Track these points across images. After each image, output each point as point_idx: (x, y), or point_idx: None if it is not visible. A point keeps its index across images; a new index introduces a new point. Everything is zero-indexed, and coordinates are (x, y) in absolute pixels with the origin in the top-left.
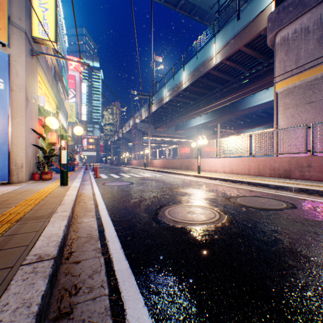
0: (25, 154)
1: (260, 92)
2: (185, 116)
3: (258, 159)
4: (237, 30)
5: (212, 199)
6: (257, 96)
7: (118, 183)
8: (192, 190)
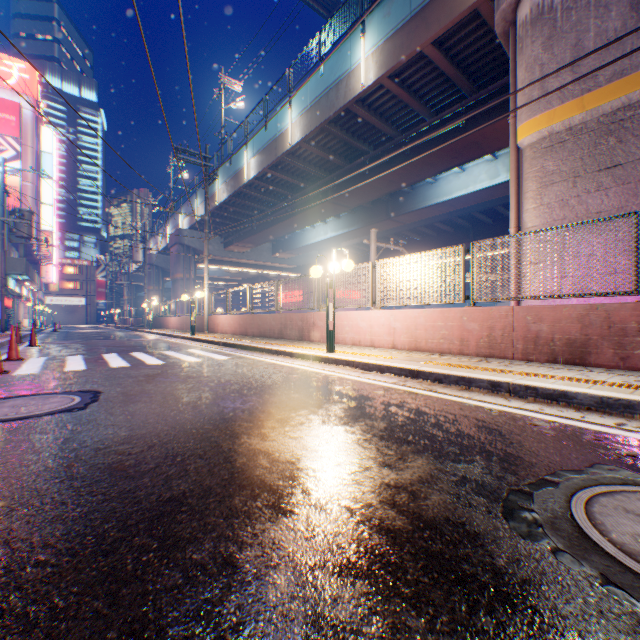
0: None
1: (449, 175)
2: (295, 219)
3: (489, 311)
4: (419, 2)
5: (457, 539)
6: (442, 184)
7: (28, 404)
8: (323, 439)
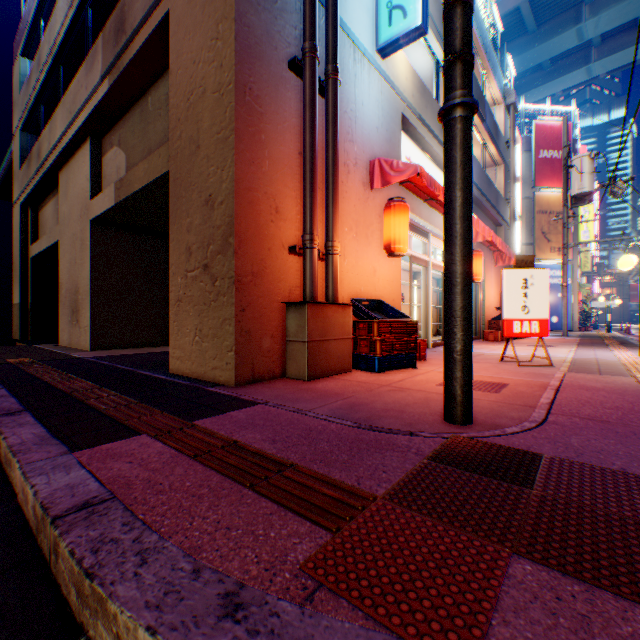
0: (576, 316)
1: None
2: None
3: None
4: None
5: None
6: None
7: None
8: None
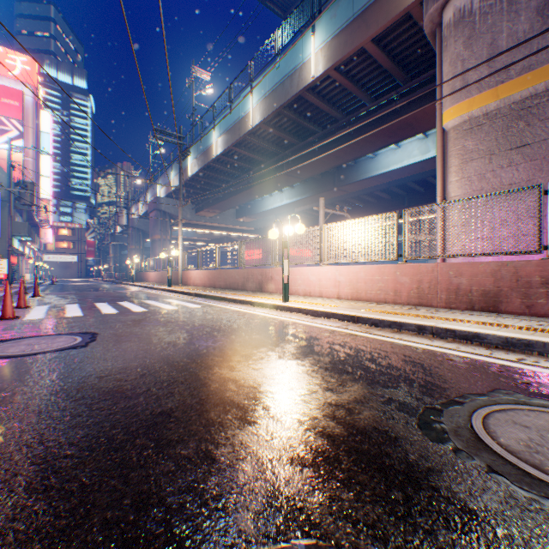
0: None
1: (387, 151)
2: (255, 189)
3: (418, 267)
4: (360, 6)
5: (381, 441)
6: (381, 158)
7: (40, 342)
8: (279, 370)
